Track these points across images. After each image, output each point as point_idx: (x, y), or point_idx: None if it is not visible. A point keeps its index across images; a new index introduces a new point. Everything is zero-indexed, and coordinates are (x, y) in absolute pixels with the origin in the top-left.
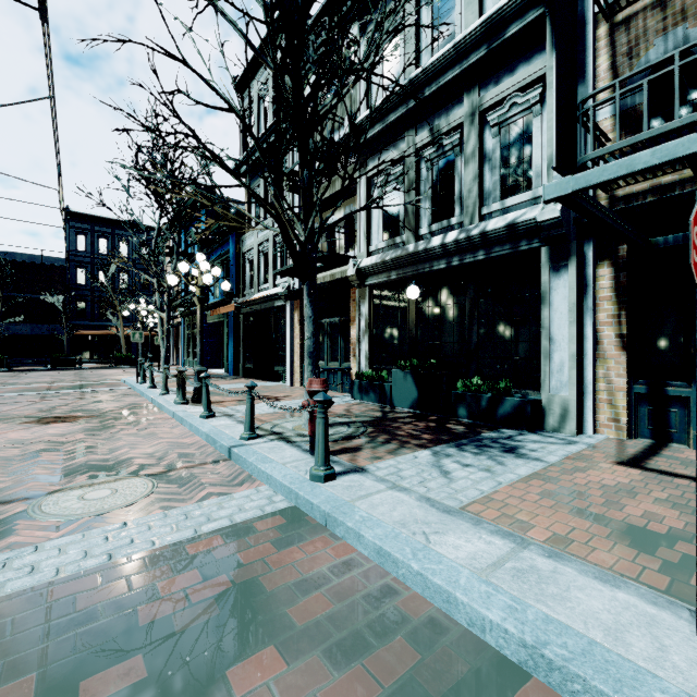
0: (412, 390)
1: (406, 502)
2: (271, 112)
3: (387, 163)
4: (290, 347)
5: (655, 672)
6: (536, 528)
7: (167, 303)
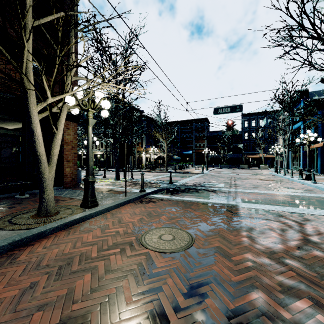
0: None
1: None
2: None
3: None
4: None
5: None
6: None
7: (287, 145)
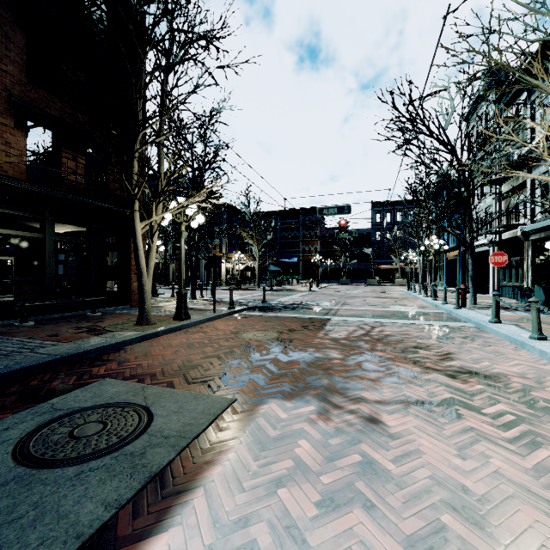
0: (542, 296)
1: (473, 312)
2: (483, 135)
3: (540, 173)
4: (491, 274)
5: (480, 319)
6: (501, 317)
7: (422, 252)
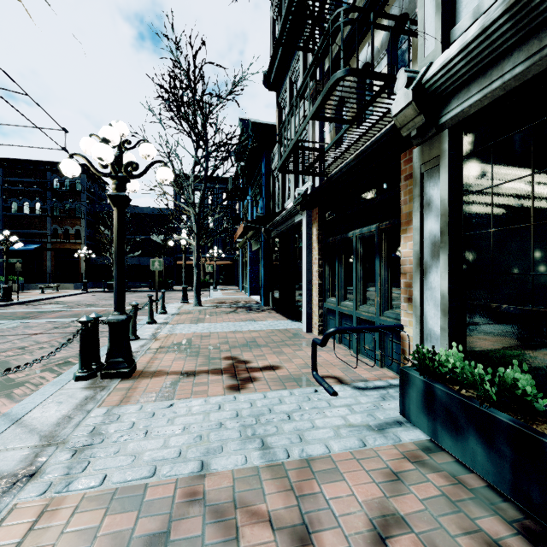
0: None
1: None
2: None
3: None
4: (306, 277)
5: None
6: None
7: (196, 230)
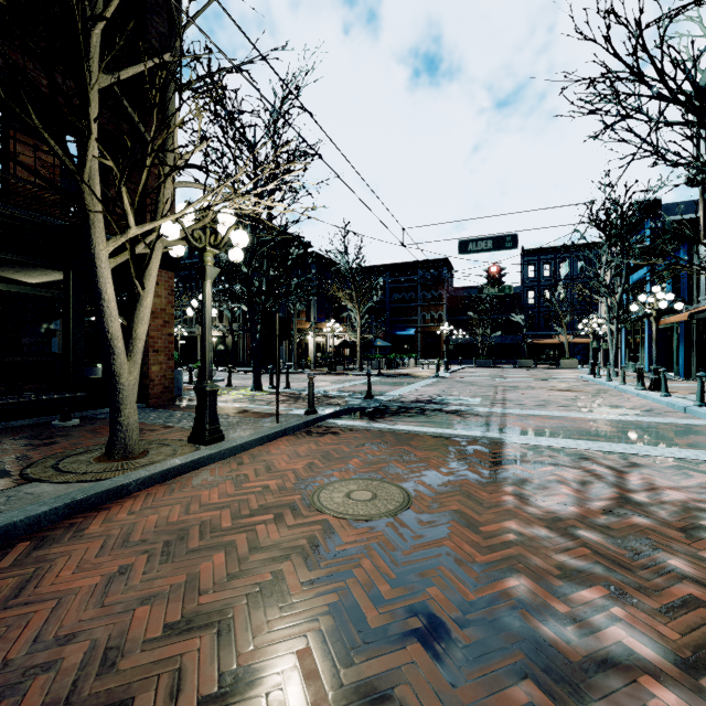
0: None
1: None
2: None
3: None
4: None
5: None
6: None
7: (615, 317)
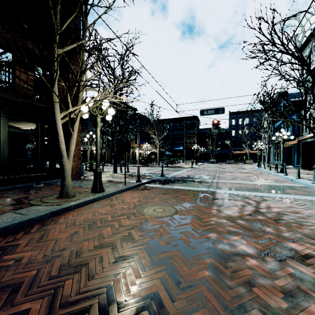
0: None
1: None
2: None
3: None
4: None
5: None
6: None
7: (268, 142)
